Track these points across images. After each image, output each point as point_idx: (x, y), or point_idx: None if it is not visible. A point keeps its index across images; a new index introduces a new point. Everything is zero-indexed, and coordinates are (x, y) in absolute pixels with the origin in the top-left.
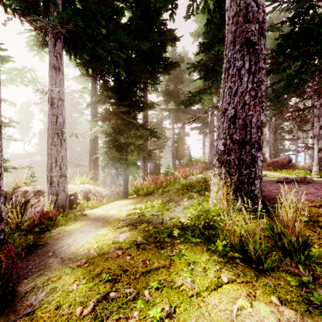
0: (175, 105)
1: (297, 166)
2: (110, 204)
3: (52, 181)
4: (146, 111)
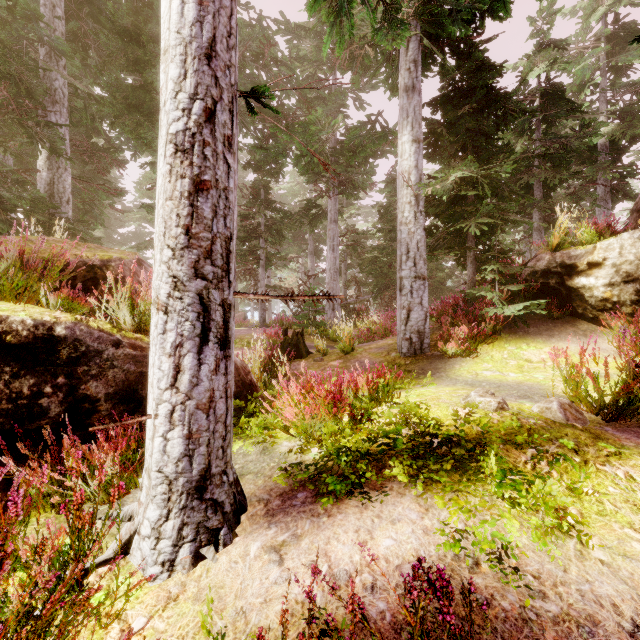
0: (104, 231)
1: (251, 323)
2: None
3: None
4: None
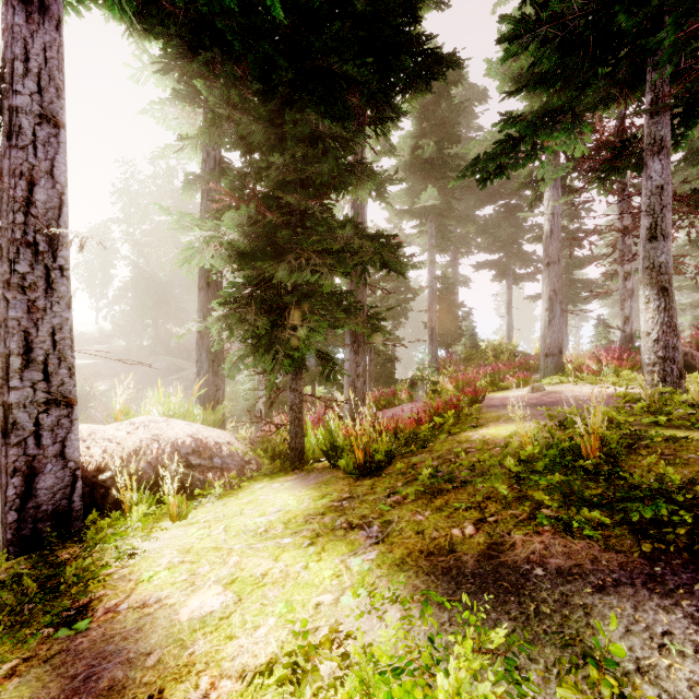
0: (438, 197)
1: None
2: (238, 498)
3: (8, 425)
4: (361, 193)
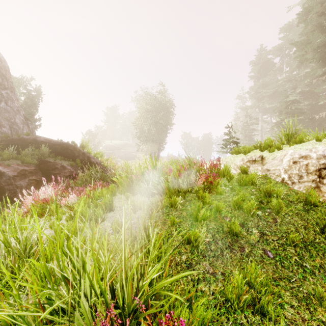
0: None
1: None
2: None
3: None
4: None
